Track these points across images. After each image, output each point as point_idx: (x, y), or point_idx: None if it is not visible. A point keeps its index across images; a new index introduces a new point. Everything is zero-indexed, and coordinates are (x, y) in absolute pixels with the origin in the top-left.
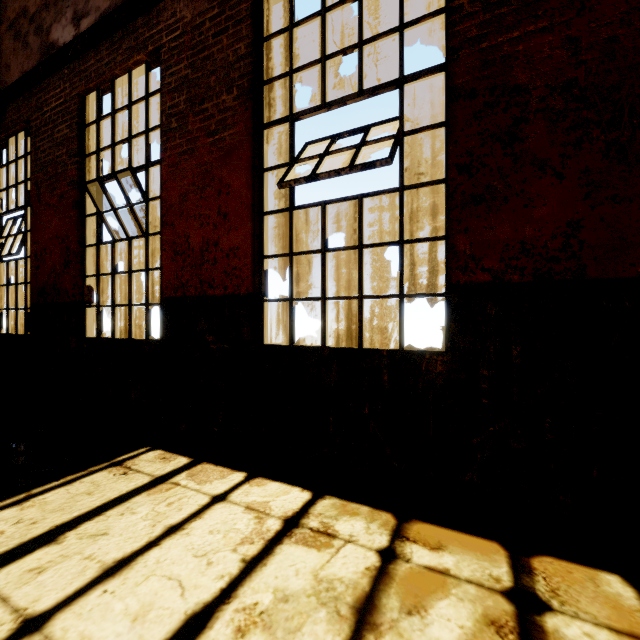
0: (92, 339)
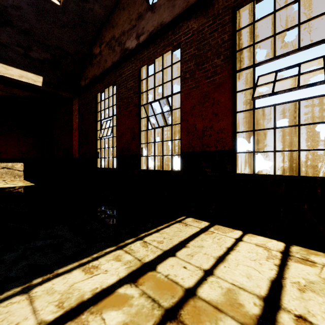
0: (145, 170)
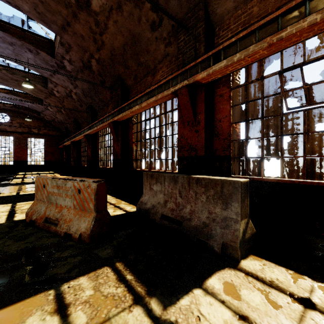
0: None
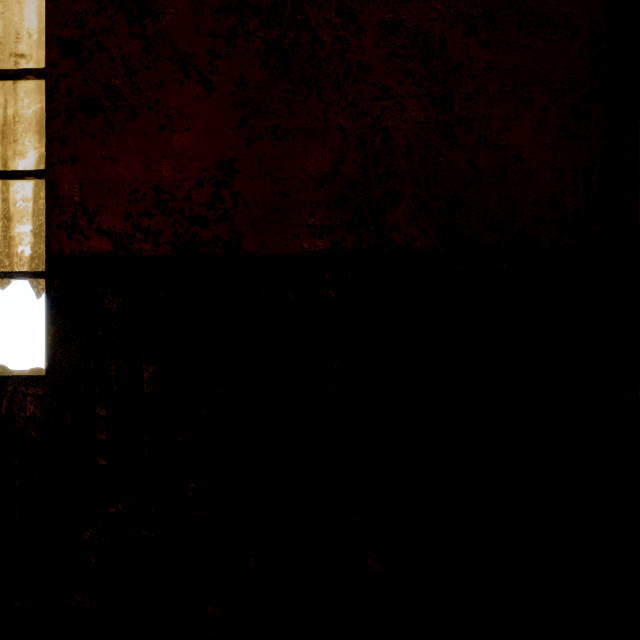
0: None
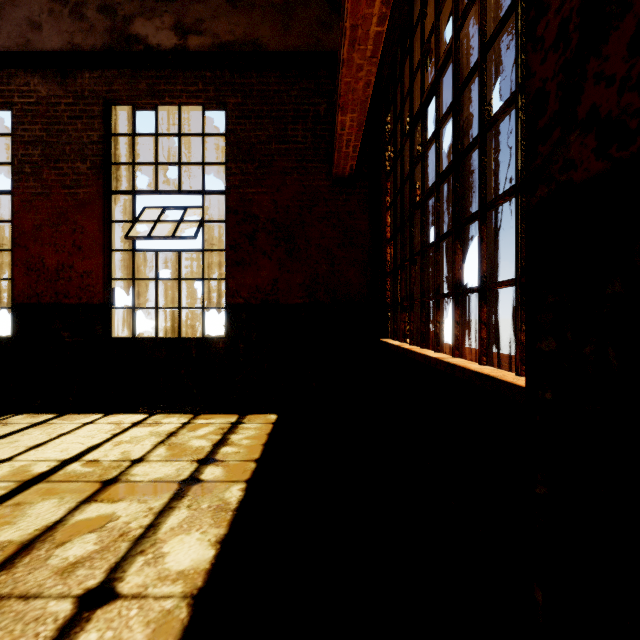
0: None
